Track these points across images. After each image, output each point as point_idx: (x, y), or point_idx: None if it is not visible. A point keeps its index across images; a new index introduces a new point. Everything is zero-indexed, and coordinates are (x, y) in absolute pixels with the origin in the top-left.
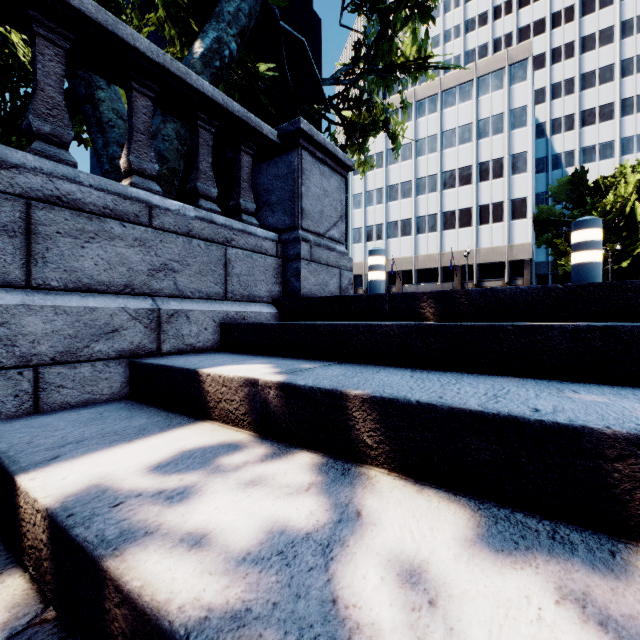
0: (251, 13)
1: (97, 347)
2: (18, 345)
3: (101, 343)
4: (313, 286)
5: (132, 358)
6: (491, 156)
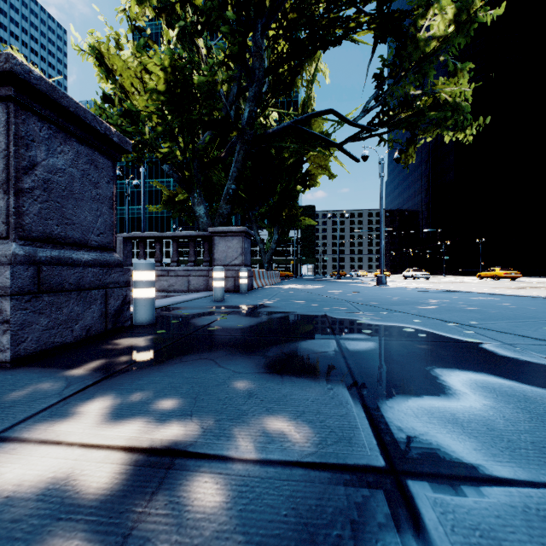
0: (239, 168)
1: None
2: None
3: None
4: None
5: None
6: None
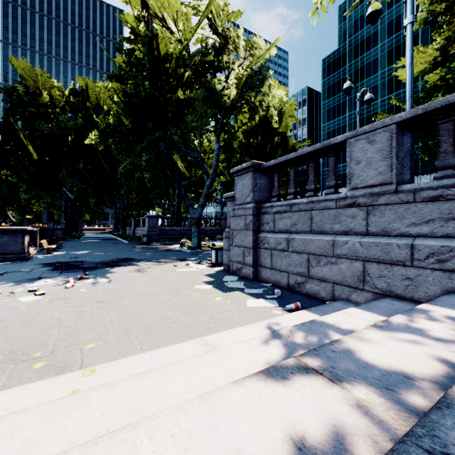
0: None
1: None
2: None
3: None
4: None
5: None
6: None
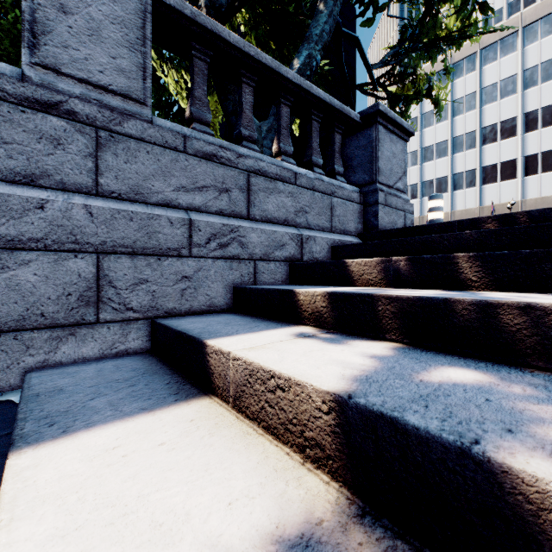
0: (330, 31)
1: (276, 253)
2: (249, 248)
3: (278, 251)
4: (386, 224)
5: (290, 262)
6: (540, 104)
